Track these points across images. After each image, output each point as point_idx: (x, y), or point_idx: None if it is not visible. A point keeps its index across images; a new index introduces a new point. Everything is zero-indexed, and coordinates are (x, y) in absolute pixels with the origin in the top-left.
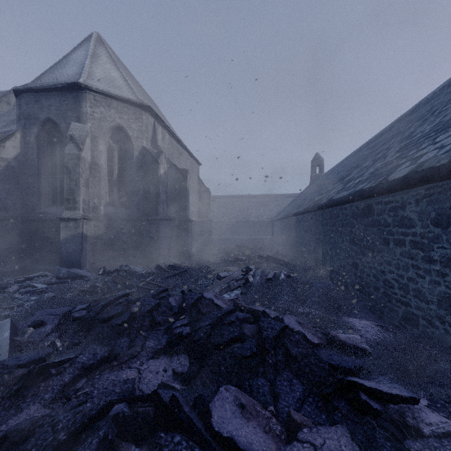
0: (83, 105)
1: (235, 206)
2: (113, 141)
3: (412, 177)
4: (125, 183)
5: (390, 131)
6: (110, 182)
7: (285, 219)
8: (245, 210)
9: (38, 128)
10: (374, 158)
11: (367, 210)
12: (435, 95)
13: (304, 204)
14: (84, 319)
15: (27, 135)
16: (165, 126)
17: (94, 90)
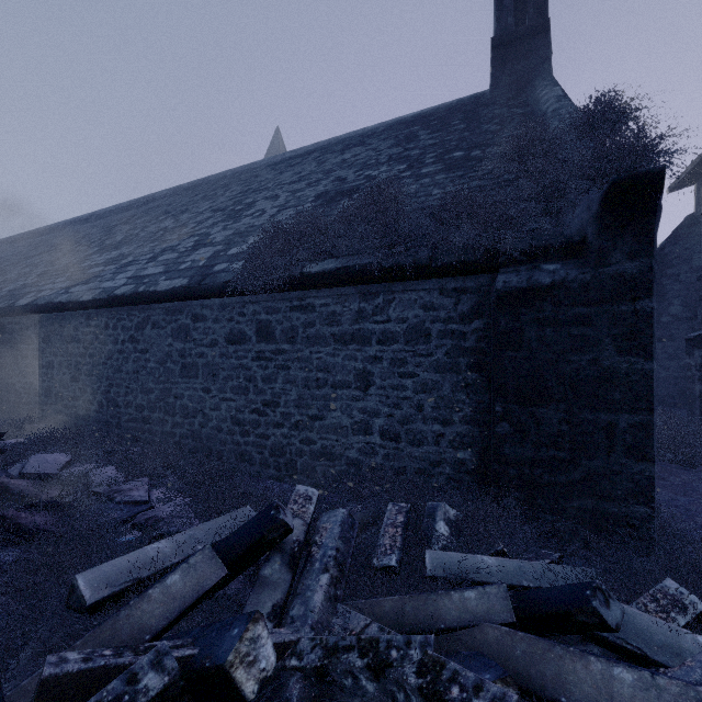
0: None
1: None
2: None
3: (29, 307)
4: None
5: (62, 231)
6: None
7: None
8: None
9: None
10: (22, 272)
11: (1, 328)
12: (106, 215)
13: None
14: None
15: None
16: None
17: None
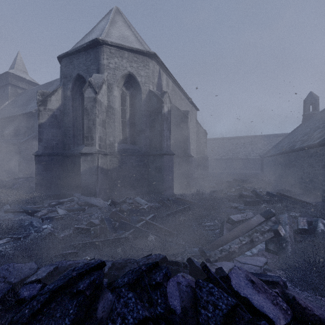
0: (101, 58)
1: (225, 146)
2: (125, 88)
3: None
4: (135, 124)
5: None
6: (123, 123)
7: (282, 155)
8: (234, 149)
9: (72, 84)
10: None
11: None
12: None
13: (312, 137)
14: (12, 322)
15: (65, 90)
16: (168, 74)
17: (110, 44)
